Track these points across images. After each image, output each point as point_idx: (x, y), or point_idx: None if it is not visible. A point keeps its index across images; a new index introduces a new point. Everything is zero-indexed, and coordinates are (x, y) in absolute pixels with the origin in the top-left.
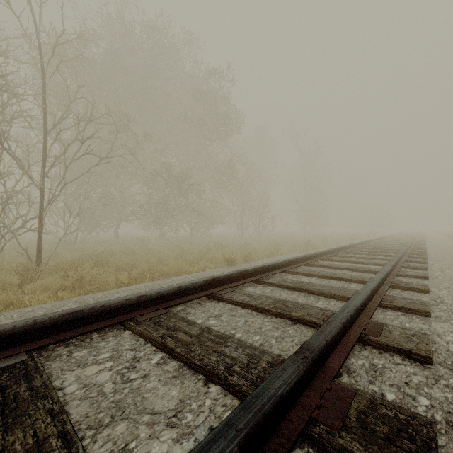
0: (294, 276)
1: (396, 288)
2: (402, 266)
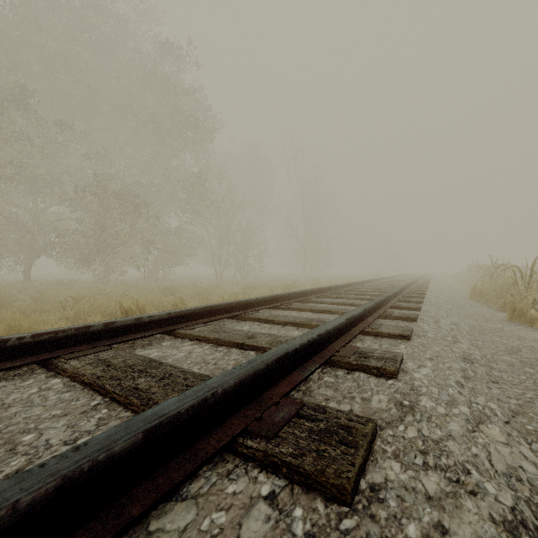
0: (176, 343)
1: (338, 366)
2: (381, 315)
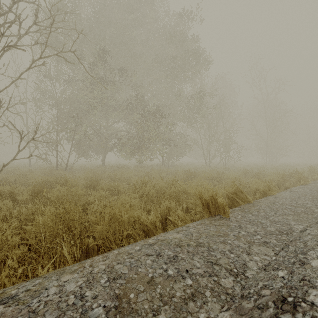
0: None
1: None
2: None
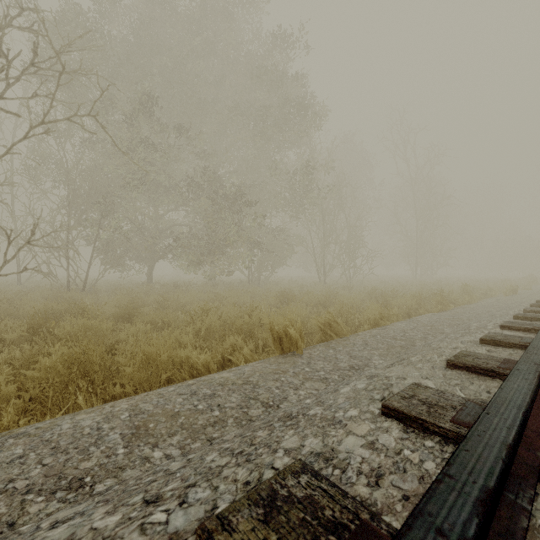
0: None
1: None
2: None
